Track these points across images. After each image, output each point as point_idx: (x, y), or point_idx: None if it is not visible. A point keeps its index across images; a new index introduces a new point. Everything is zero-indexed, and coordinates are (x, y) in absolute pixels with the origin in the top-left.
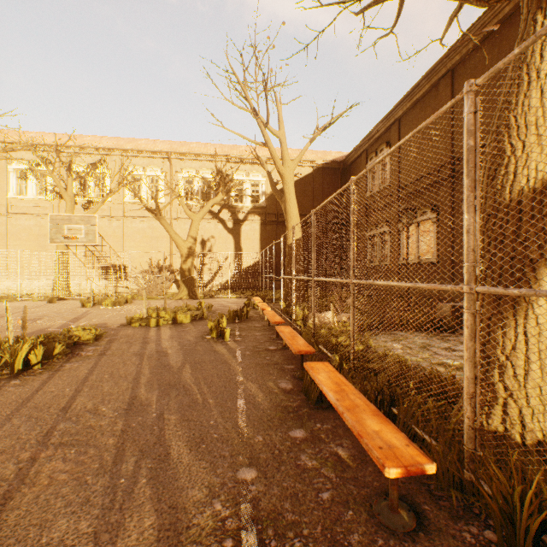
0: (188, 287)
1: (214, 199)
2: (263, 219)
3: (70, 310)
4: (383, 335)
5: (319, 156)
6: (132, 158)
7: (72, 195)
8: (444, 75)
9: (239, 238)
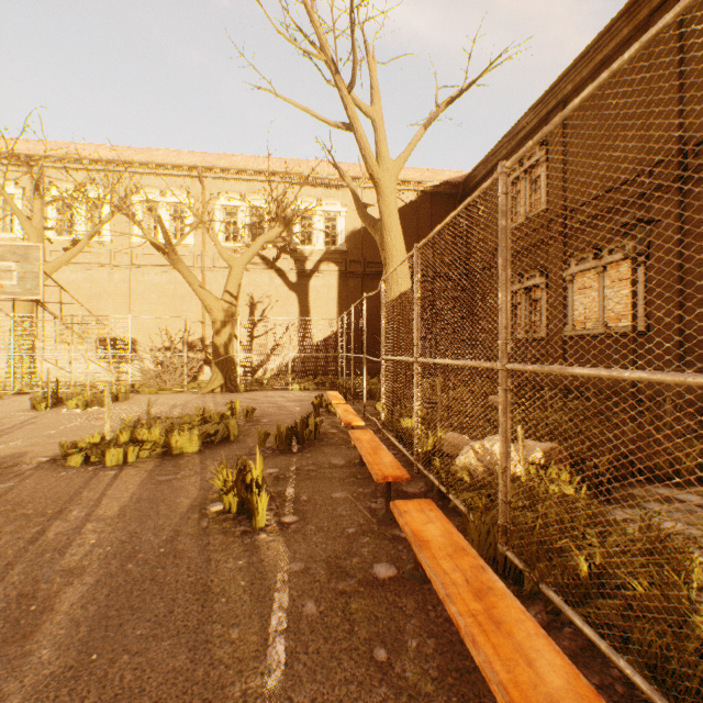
0: (224, 373)
1: (265, 234)
2: (343, 269)
3: (2, 417)
4: (651, 505)
5: (426, 176)
6: (143, 176)
7: (39, 226)
8: (662, 3)
9: (307, 297)
